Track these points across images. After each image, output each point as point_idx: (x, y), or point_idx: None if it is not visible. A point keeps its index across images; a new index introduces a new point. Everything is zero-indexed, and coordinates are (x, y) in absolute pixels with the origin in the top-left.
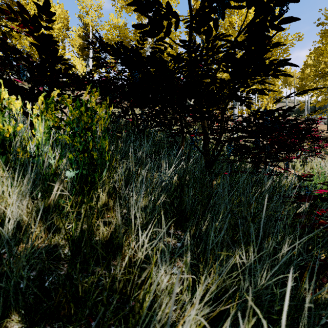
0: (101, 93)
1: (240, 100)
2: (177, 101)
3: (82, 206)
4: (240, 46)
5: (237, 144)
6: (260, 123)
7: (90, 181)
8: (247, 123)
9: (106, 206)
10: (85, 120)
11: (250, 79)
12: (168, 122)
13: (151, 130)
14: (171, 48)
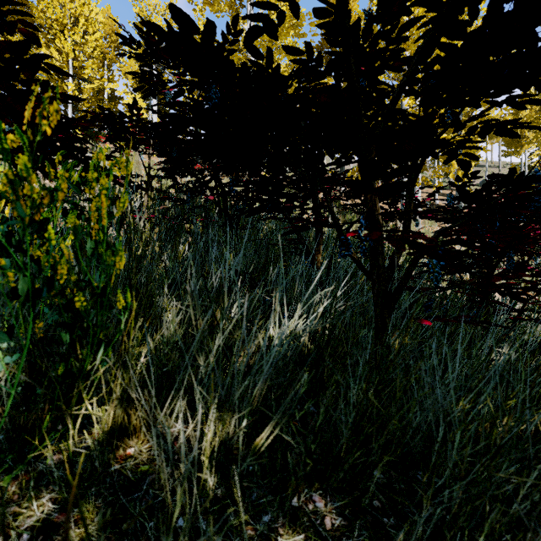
0: (158, 147)
1: (449, 150)
2: (305, 157)
3: (41, 443)
4: (474, 2)
5: (447, 250)
6: (484, 201)
7: (64, 372)
8: (466, 203)
9: (119, 430)
10: (35, 196)
11: (485, 95)
12: (286, 201)
13: (253, 217)
14: (295, 17)
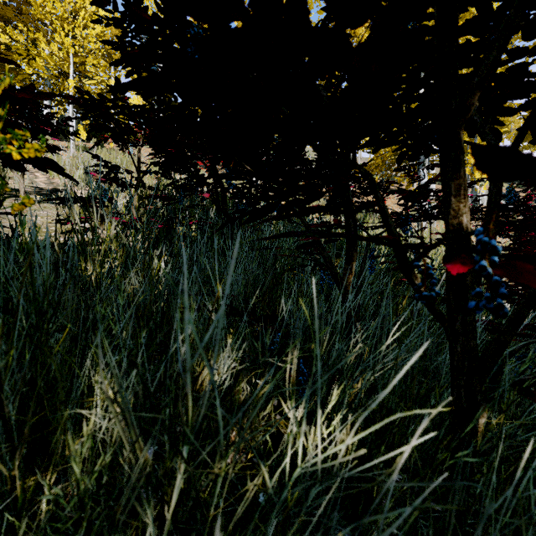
0: (148, 138)
1: None
2: None
3: None
4: None
5: None
6: None
7: None
8: None
9: None
10: None
11: None
12: (306, 199)
13: None
14: None
